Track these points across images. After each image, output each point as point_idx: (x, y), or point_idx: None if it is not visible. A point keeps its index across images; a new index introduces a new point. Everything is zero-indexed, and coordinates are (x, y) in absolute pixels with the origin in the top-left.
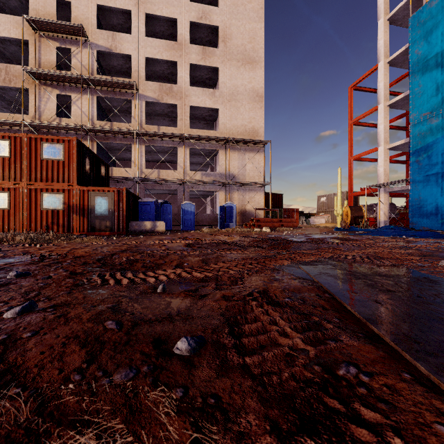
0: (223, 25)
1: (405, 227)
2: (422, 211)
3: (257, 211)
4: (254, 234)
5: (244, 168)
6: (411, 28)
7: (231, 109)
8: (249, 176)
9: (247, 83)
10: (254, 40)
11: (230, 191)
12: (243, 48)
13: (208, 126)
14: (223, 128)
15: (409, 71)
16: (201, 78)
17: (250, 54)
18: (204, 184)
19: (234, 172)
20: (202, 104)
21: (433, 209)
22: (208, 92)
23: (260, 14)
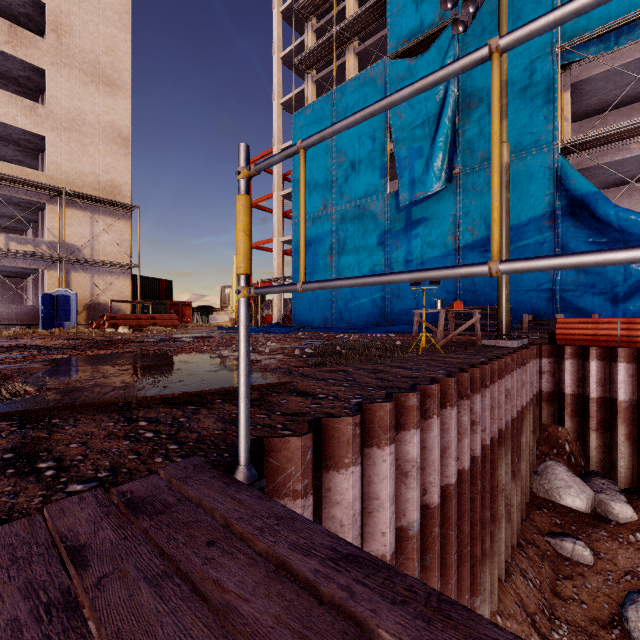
0: (54, 5)
1: (286, 325)
2: (300, 309)
3: (120, 303)
4: (94, 336)
5: (96, 238)
6: (294, 126)
7: (71, 143)
8: (105, 252)
9: (101, 113)
10: (115, 54)
11: (69, 271)
12: (95, 57)
13: (27, 156)
14: (55, 170)
15: (292, 168)
16: (8, 70)
17: (106, 71)
18: (12, 256)
19: (78, 242)
20: (9, 120)
21: (307, 308)
22: (22, 103)
23: (125, 21)
